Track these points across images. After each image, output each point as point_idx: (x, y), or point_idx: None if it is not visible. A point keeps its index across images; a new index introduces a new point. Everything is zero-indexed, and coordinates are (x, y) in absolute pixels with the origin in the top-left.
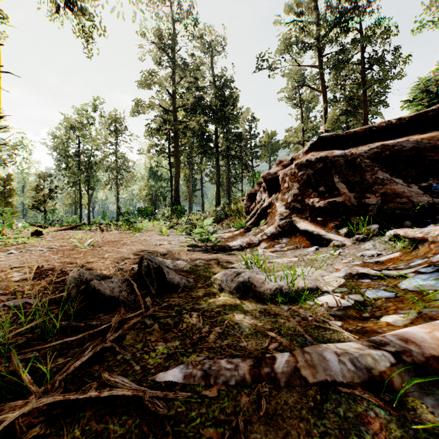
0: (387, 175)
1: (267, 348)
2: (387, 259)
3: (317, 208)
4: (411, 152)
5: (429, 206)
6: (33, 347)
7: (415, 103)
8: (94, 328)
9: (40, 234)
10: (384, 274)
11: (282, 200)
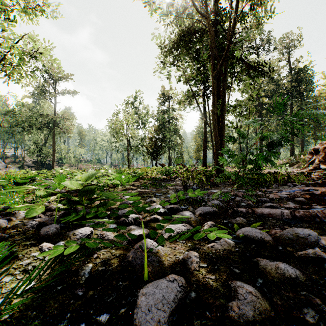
0: None
1: None
2: None
3: None
4: None
5: None
6: None
7: None
8: None
9: None
10: None
11: (318, 158)
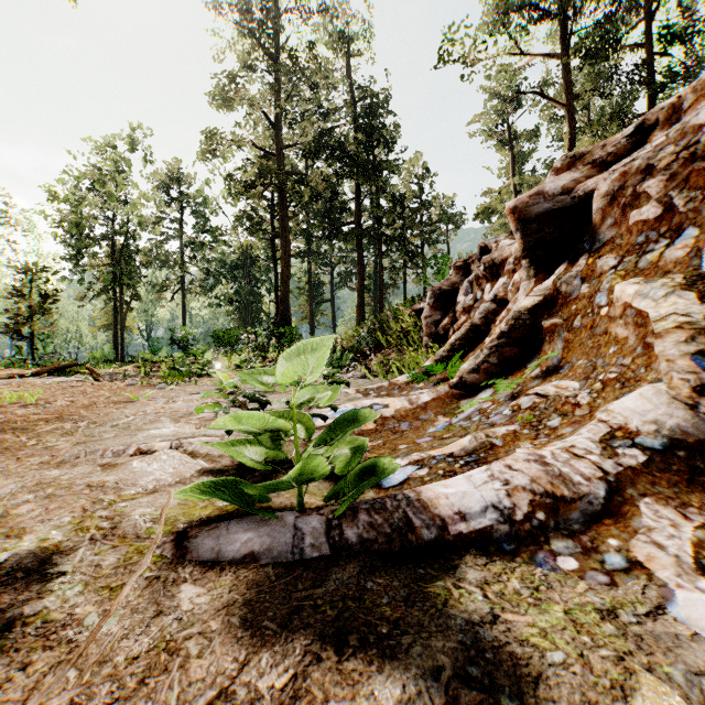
0: None
1: None
2: None
3: None
4: None
5: None
6: None
7: None
8: None
9: None
10: None
11: (642, 273)
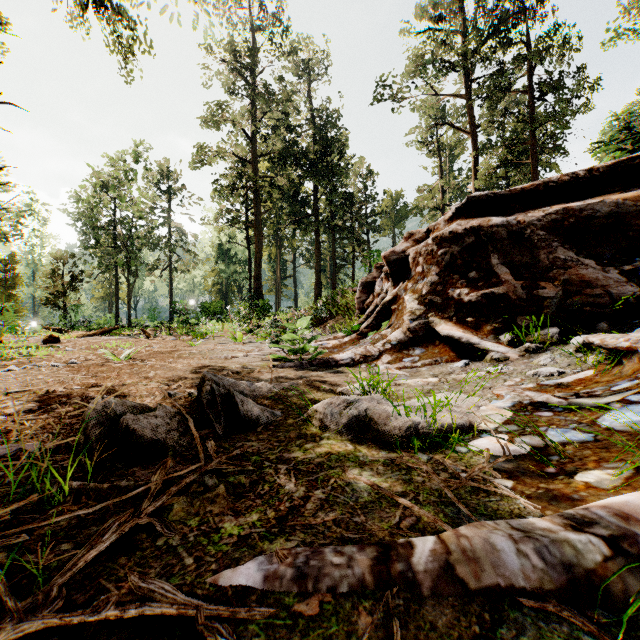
0: (571, 253)
1: (397, 525)
2: (575, 380)
3: (467, 303)
4: (607, 219)
5: (636, 301)
6: (24, 524)
7: (610, 148)
8: (124, 491)
9: (55, 341)
10: (573, 403)
11: (414, 292)
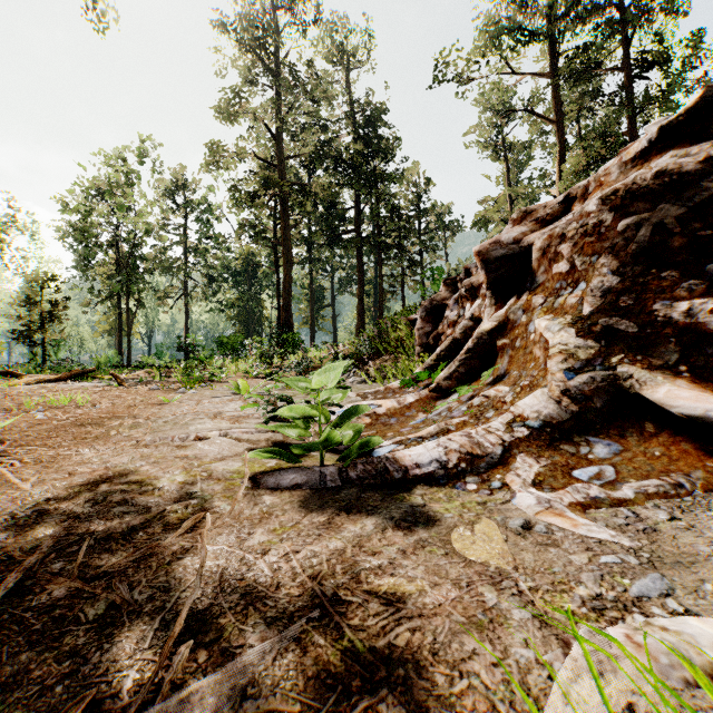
0: None
1: None
2: None
3: None
4: None
5: None
6: None
7: None
8: None
9: None
10: None
11: (554, 311)
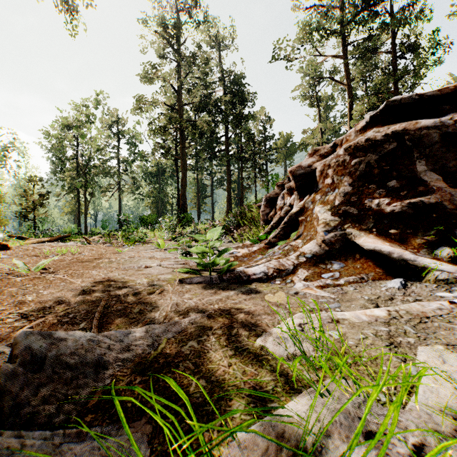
0: None
1: None
2: None
3: (388, 213)
4: None
5: None
6: None
7: None
8: None
9: (4, 248)
10: None
11: (324, 203)
